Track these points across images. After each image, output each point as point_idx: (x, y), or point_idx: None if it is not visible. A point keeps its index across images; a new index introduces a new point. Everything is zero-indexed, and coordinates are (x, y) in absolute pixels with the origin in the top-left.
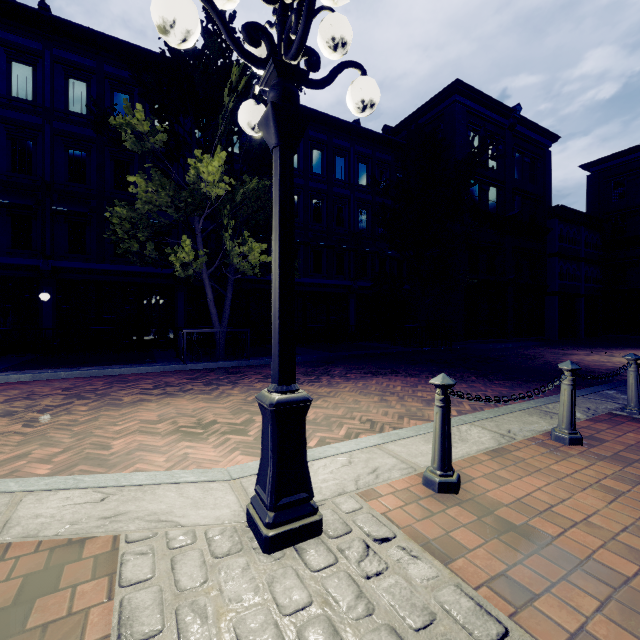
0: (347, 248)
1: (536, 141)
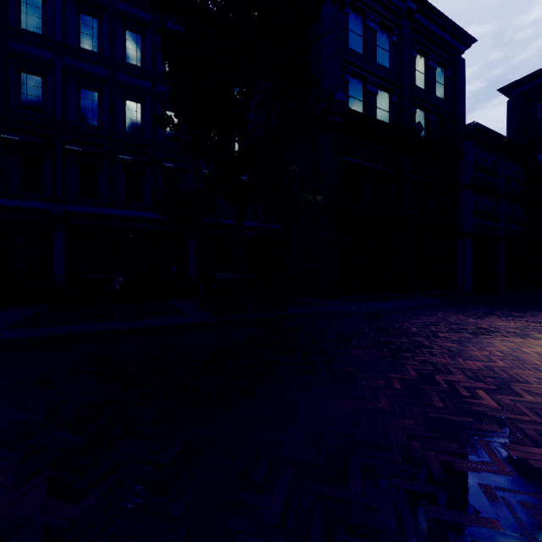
0: (172, 167)
1: (444, 42)
